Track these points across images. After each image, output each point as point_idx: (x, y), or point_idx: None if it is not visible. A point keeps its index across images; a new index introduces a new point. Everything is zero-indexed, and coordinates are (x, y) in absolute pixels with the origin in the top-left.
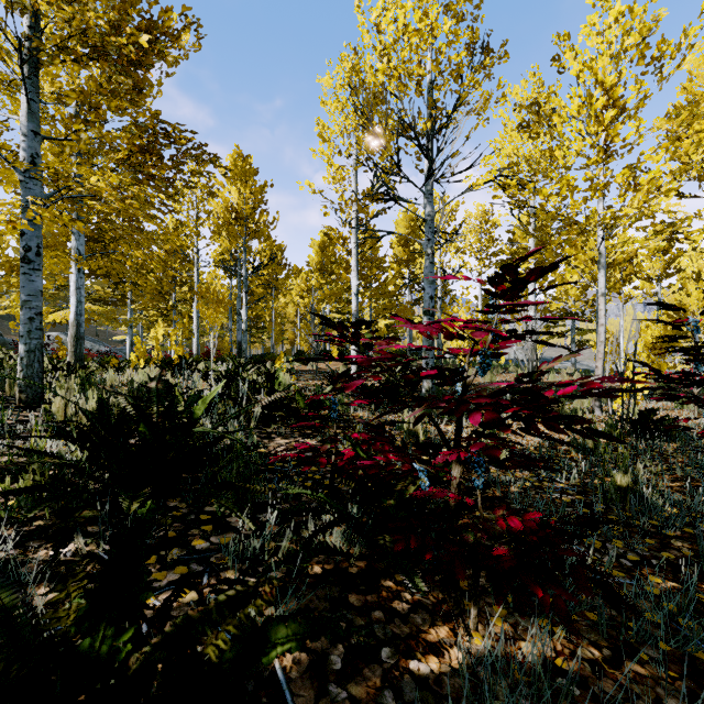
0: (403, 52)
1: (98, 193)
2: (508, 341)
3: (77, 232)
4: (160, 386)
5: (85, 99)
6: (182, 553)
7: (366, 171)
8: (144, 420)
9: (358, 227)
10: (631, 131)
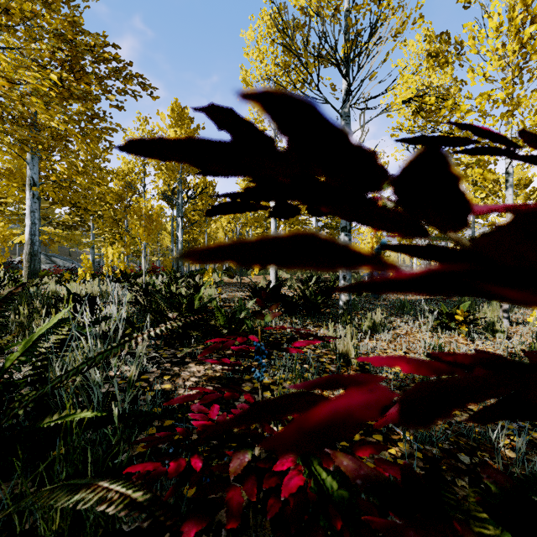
0: None
1: None
2: None
3: (31, 162)
4: None
5: None
6: None
7: None
8: None
9: None
10: None
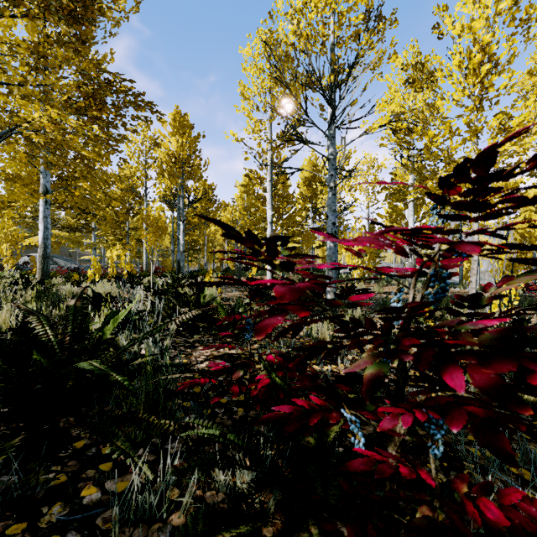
0: (310, 14)
1: (42, 128)
2: (453, 259)
3: (44, 171)
4: (78, 304)
5: (34, 48)
6: (63, 512)
7: (279, 123)
8: (36, 347)
9: (272, 168)
10: (504, 82)
